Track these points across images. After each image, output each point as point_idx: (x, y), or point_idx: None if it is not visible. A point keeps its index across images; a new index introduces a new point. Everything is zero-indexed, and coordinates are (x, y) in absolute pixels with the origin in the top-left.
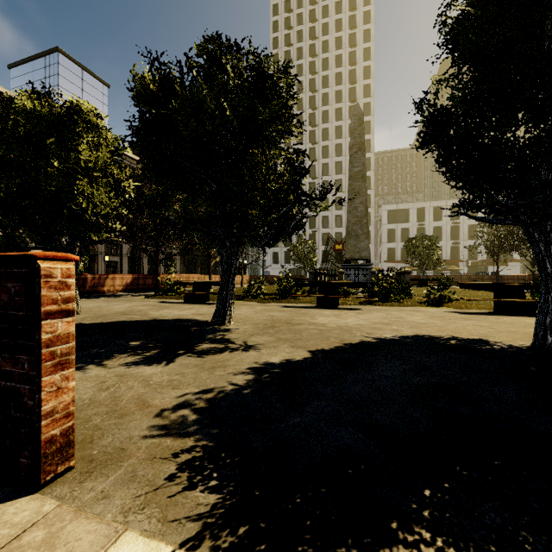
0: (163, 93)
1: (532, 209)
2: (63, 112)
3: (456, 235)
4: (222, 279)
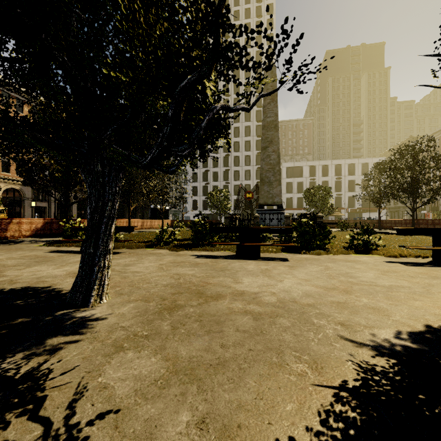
0: None
1: None
2: None
3: (339, 188)
4: (88, 226)
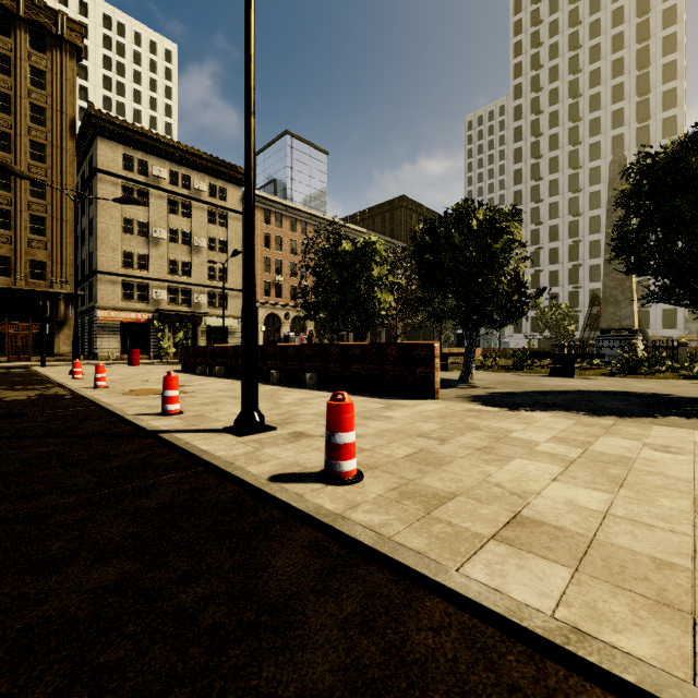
0: (430, 237)
1: (697, 301)
2: (360, 245)
3: None
4: (467, 350)
